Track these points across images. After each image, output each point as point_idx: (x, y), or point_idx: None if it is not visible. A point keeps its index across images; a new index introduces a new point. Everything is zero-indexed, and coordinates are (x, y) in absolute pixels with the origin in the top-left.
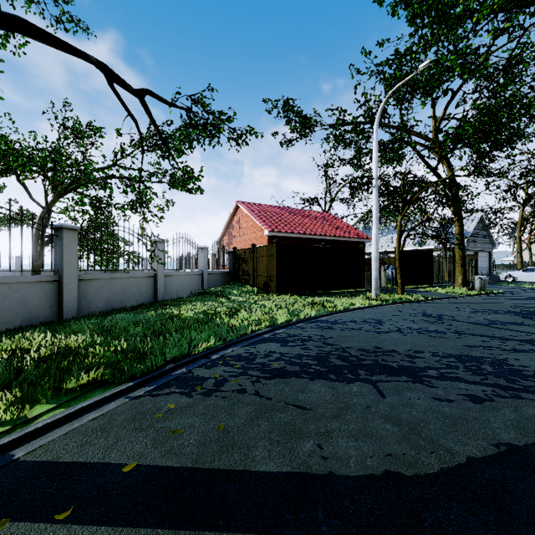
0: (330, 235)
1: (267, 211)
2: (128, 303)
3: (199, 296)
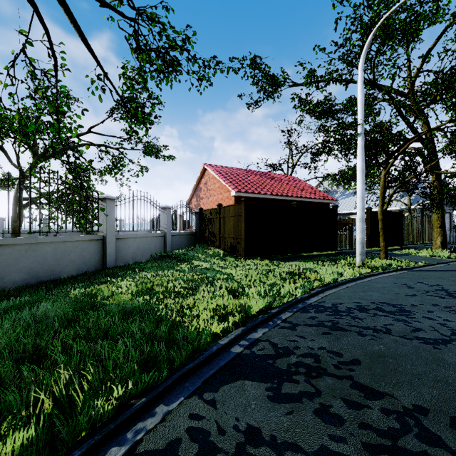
0: (296, 196)
1: (233, 172)
2: (63, 273)
3: (158, 260)
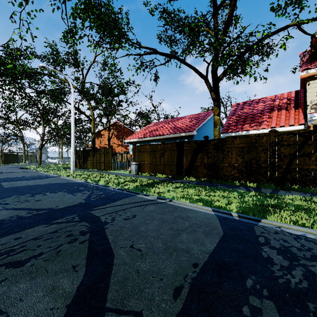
0: None
1: None
2: None
3: None
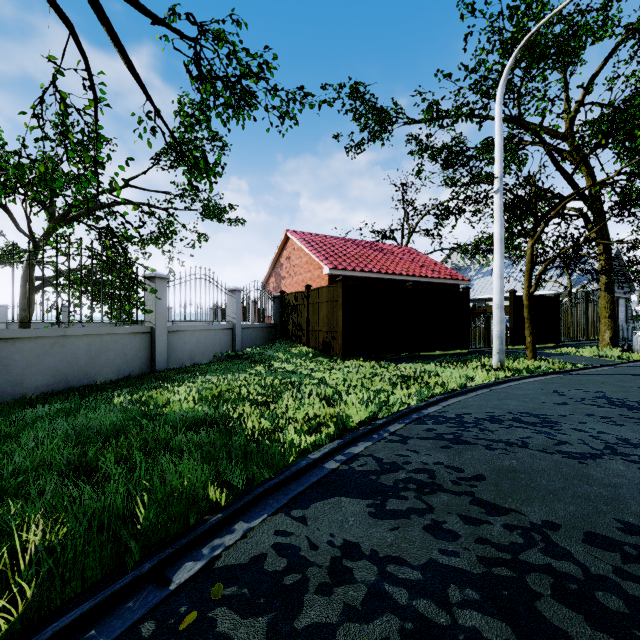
0: (414, 275)
1: (326, 242)
2: (100, 377)
3: (225, 362)
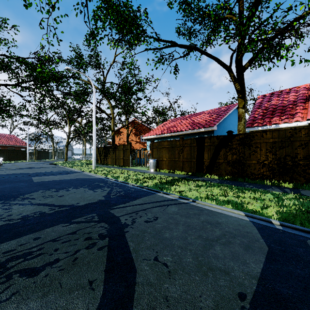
0: (15, 144)
1: None
2: None
3: None
